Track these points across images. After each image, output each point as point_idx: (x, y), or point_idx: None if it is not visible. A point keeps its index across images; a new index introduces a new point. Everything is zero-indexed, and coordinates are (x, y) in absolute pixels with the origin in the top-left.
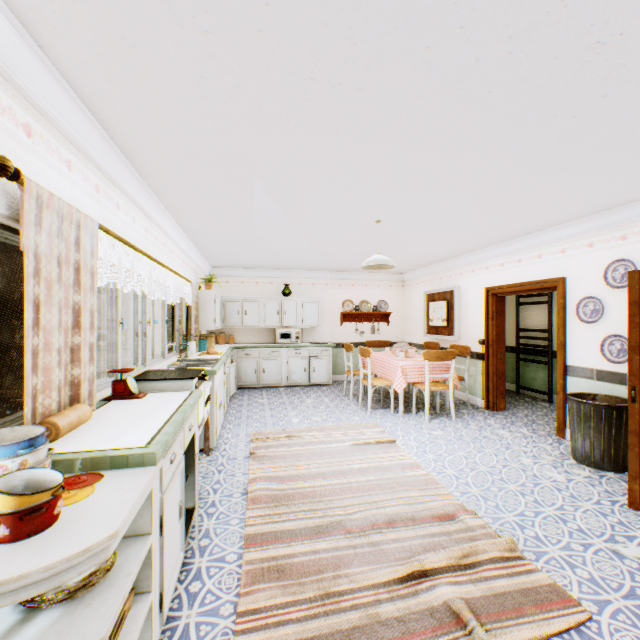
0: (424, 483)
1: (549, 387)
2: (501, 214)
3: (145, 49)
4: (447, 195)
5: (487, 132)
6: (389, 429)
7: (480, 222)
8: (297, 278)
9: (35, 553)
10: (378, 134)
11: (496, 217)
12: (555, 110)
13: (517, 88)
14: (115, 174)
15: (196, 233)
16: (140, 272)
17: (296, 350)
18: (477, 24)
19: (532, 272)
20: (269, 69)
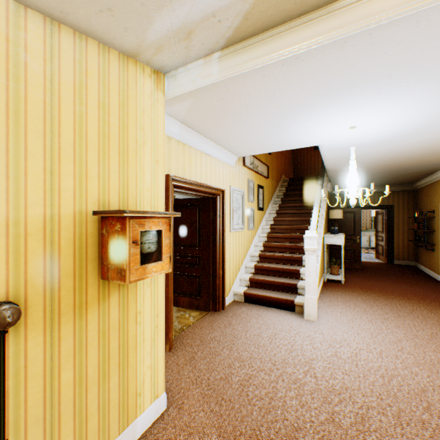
0: None
1: None
2: None
3: None
4: None
5: None
6: None
7: None
8: None
9: None
10: None
11: None
12: None
13: None
14: None
15: None
16: None
17: None
18: None
19: None
20: None
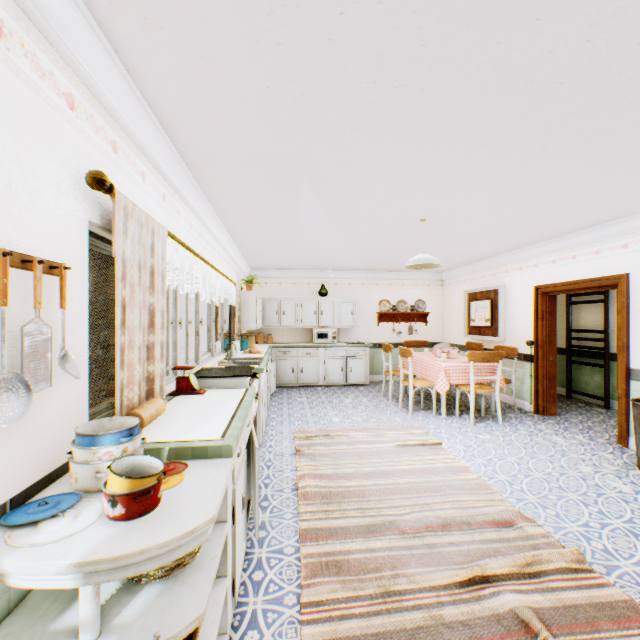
0: (476, 487)
1: (605, 392)
2: (556, 209)
3: (220, 65)
4: (499, 191)
5: (552, 124)
6: (432, 431)
7: (532, 218)
8: (333, 278)
9: (149, 531)
10: (434, 132)
11: (550, 212)
12: (631, 97)
13: (591, 77)
14: (177, 183)
15: (241, 236)
16: (195, 275)
17: (333, 350)
18: (555, 15)
19: (588, 269)
20: (334, 75)
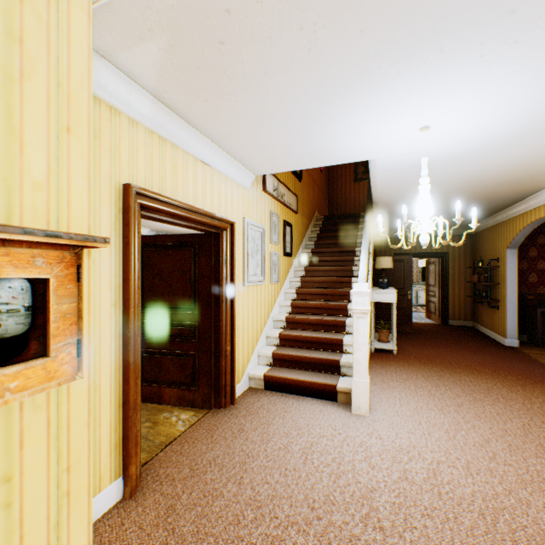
0: None
1: None
2: None
3: None
4: None
5: None
6: None
7: None
8: None
9: None
10: None
11: None
12: None
13: None
14: None
15: None
16: None
17: None
18: None
19: None
20: None
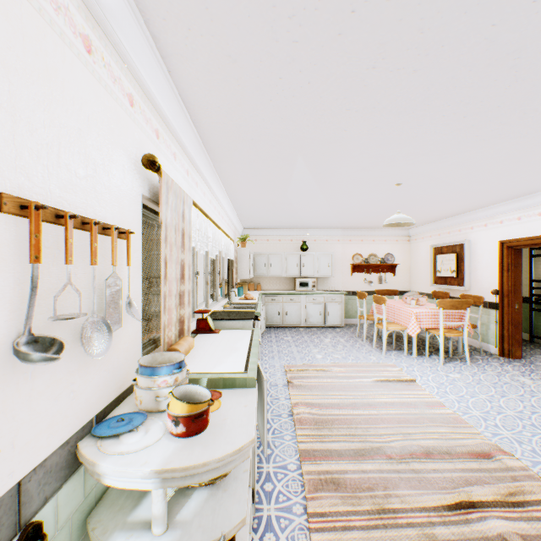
0: (452, 421)
1: None
2: (526, 170)
3: (243, 62)
4: (473, 156)
5: (533, 95)
6: (406, 369)
7: (501, 179)
8: (312, 235)
9: (205, 447)
10: (421, 108)
11: (520, 173)
12: None
13: None
14: (197, 160)
15: (239, 202)
16: (207, 235)
17: (313, 297)
18: None
19: None
20: (338, 64)
